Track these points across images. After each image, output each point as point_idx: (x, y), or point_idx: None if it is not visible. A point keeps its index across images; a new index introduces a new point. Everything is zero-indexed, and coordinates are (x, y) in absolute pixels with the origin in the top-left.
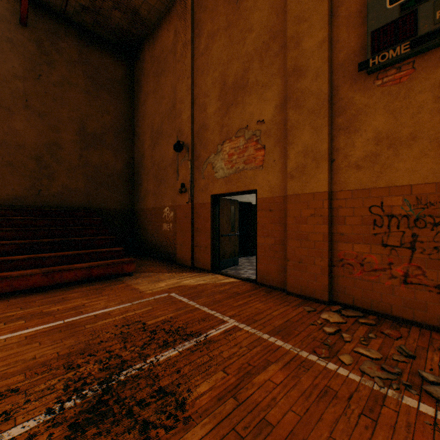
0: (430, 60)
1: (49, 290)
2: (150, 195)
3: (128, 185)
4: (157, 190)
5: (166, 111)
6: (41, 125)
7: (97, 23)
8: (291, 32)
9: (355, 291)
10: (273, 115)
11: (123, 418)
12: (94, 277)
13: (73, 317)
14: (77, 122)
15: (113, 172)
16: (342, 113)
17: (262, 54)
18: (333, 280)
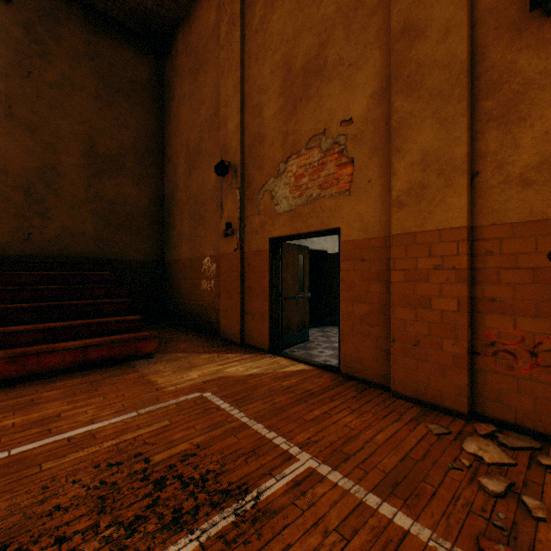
0: None
1: (19, 384)
2: (184, 241)
3: (156, 228)
4: (193, 234)
5: (205, 121)
6: (31, 142)
7: (111, 1)
8: None
9: (519, 399)
10: (368, 109)
11: None
12: (92, 362)
13: (30, 442)
14: (83, 139)
15: (134, 210)
16: (494, 90)
17: (349, 15)
18: (475, 378)
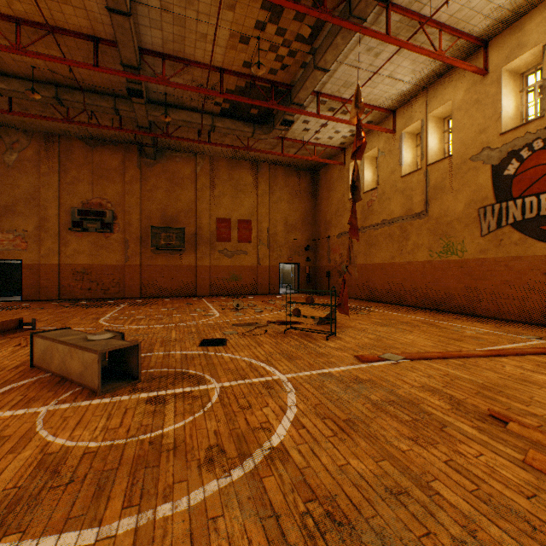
0: (88, 234)
1: None
2: None
3: None
4: None
5: None
6: None
7: None
8: (43, 203)
9: (68, 294)
10: (34, 231)
11: (20, 308)
12: None
13: None
14: None
15: None
16: (64, 239)
17: (27, 202)
18: (61, 292)
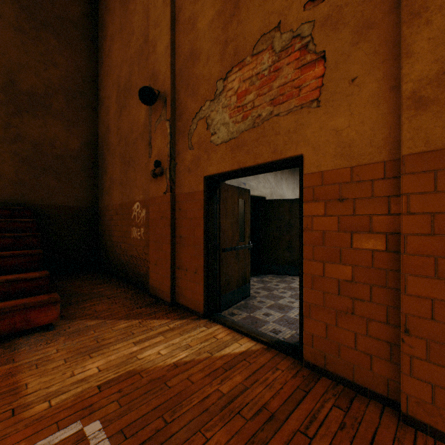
0: None
1: None
2: (116, 186)
3: (89, 173)
4: (124, 178)
5: (135, 53)
6: None
7: None
8: None
9: None
10: None
11: None
12: None
13: None
14: (0, 73)
15: (63, 153)
16: None
17: None
18: None
